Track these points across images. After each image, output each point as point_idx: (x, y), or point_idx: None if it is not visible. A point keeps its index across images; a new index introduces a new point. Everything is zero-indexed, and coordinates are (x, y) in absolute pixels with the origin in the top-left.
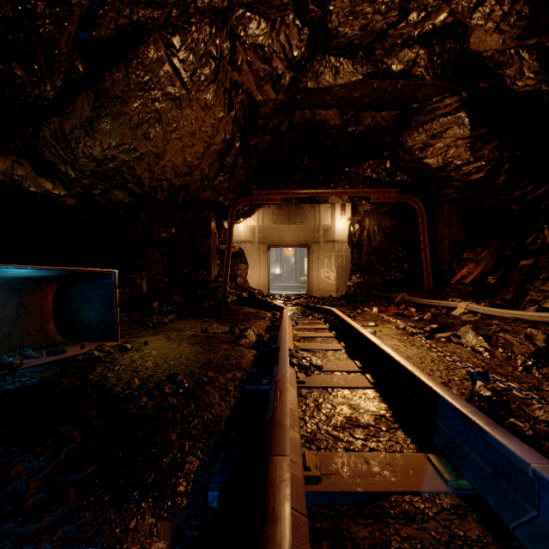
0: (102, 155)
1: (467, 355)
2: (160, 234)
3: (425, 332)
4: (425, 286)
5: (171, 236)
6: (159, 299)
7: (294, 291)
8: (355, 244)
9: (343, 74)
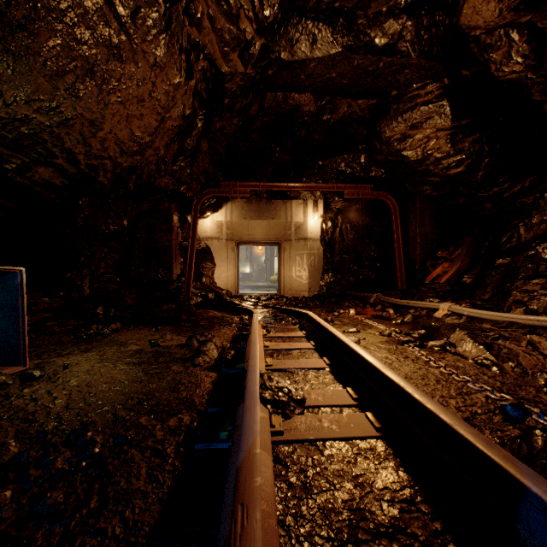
0: (7, 112)
1: (474, 371)
2: (108, 226)
3: (415, 340)
4: (399, 285)
5: (123, 229)
6: (104, 303)
7: (265, 290)
8: (328, 242)
9: (321, 44)
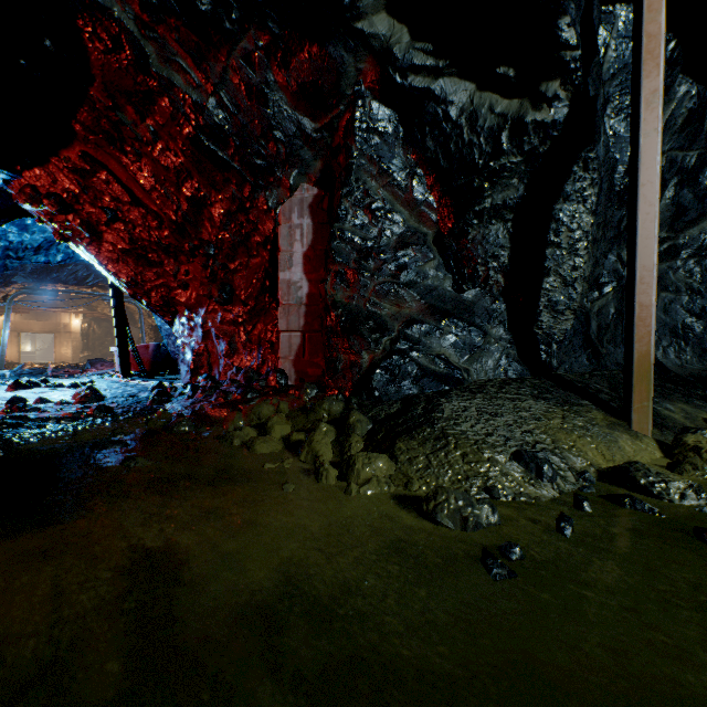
0: None
1: None
2: None
3: None
4: None
5: None
6: None
7: None
8: (86, 335)
9: None
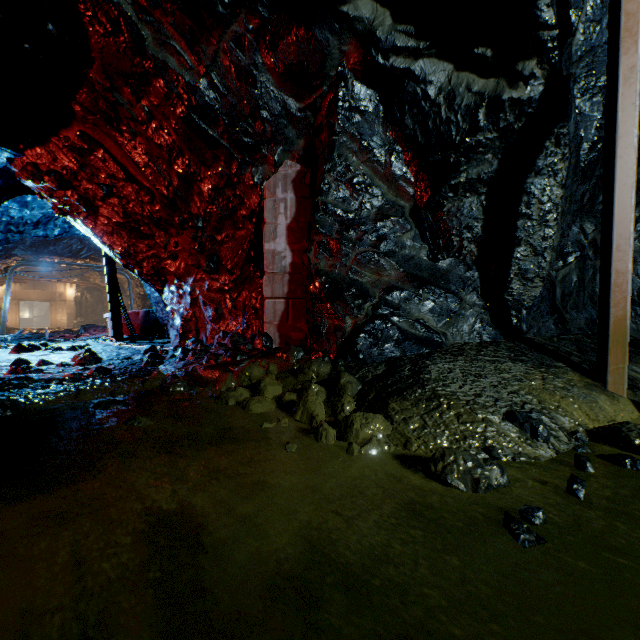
0: None
1: None
2: None
3: None
4: None
5: None
6: None
7: None
8: (79, 303)
9: None
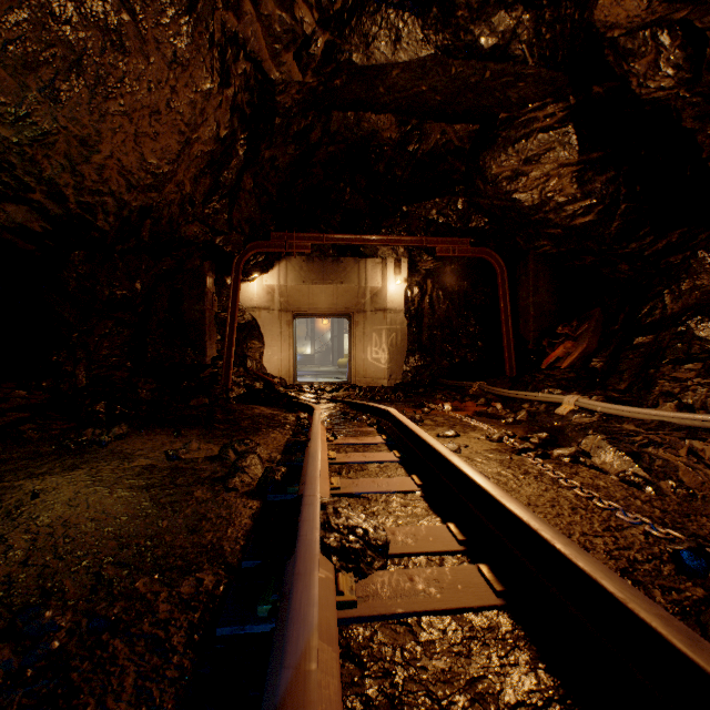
0: None
1: (621, 492)
2: (113, 290)
3: (536, 447)
4: (507, 371)
5: (135, 294)
6: (107, 397)
7: (331, 378)
8: (414, 315)
9: (408, 43)
